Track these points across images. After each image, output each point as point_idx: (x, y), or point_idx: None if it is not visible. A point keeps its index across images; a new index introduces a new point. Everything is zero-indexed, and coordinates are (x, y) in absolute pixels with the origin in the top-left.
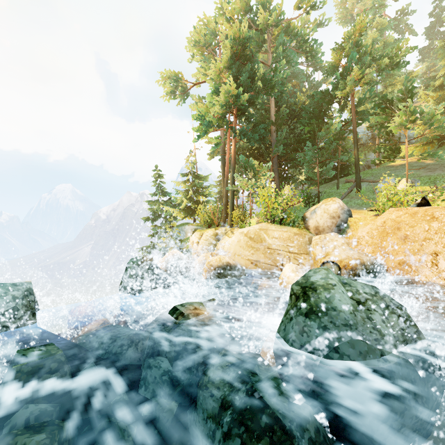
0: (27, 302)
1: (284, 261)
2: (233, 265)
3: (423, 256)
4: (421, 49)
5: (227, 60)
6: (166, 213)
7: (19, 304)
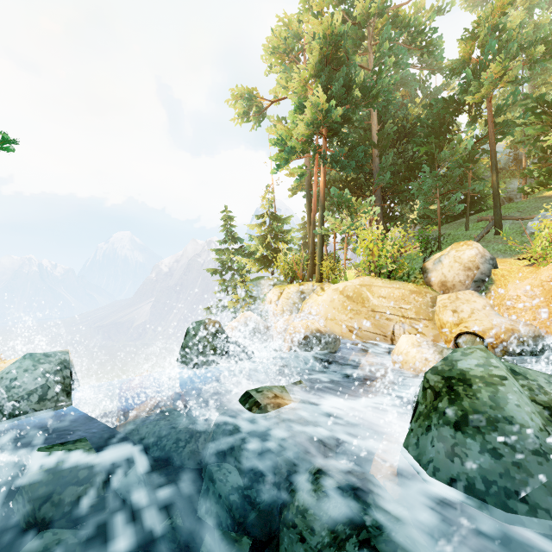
0: (60, 379)
1: (395, 329)
2: (326, 334)
3: None
4: None
5: (314, 65)
6: (237, 265)
7: (50, 381)
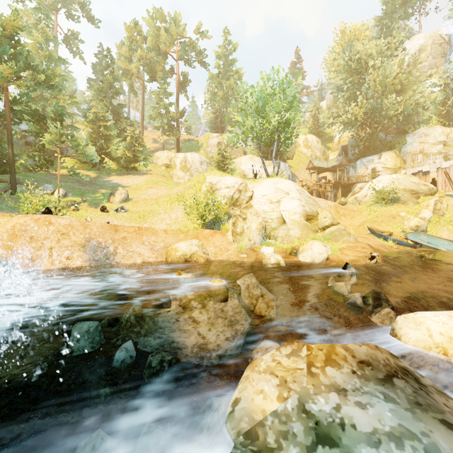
0: None
1: None
2: None
3: (44, 251)
4: (89, 78)
5: None
6: None
7: None
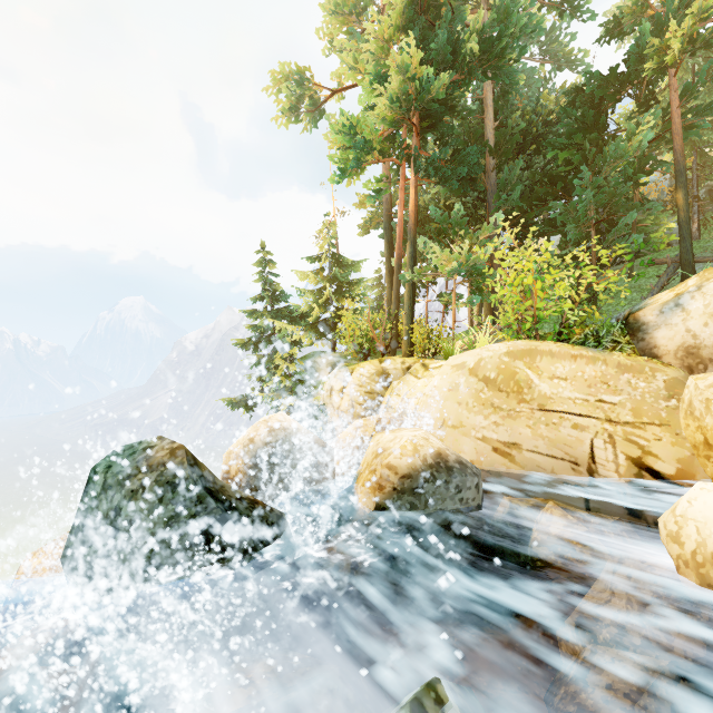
0: None
1: (596, 449)
2: (458, 466)
3: None
4: None
5: (400, 11)
6: (280, 333)
7: None
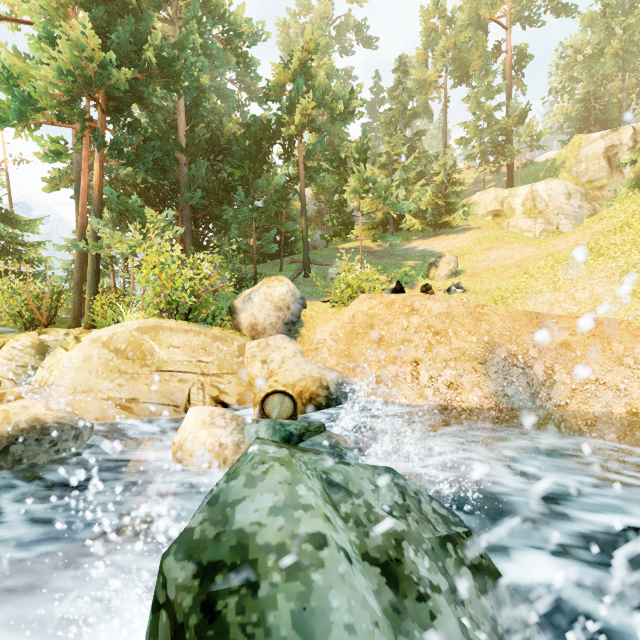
0: None
1: (192, 394)
2: (55, 425)
3: (402, 366)
4: (363, 123)
5: None
6: None
7: None
